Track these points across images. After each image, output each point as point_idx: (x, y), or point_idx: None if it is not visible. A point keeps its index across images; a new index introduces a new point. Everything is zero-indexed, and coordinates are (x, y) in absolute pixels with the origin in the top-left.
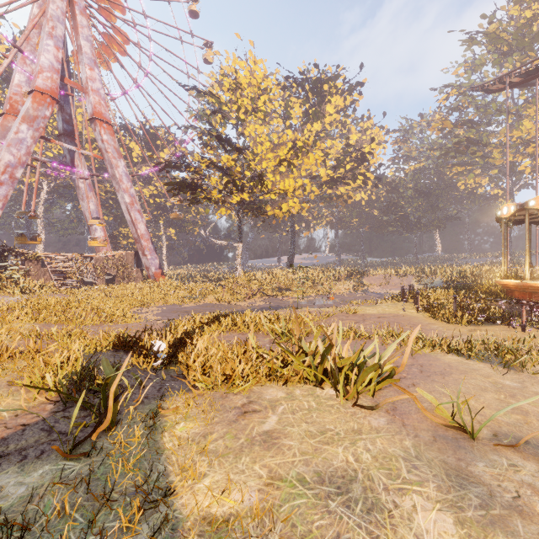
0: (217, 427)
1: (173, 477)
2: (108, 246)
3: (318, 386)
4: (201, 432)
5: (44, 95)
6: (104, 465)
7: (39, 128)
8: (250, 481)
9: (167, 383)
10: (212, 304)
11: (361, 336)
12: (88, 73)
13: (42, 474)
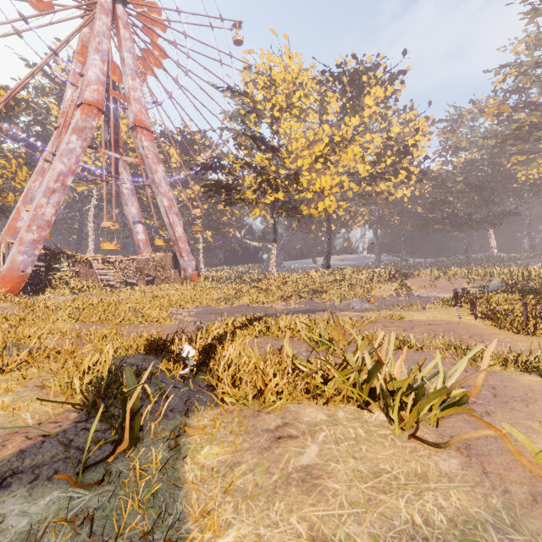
0: (246, 455)
1: (192, 523)
2: (148, 248)
3: (366, 408)
4: (228, 461)
5: (91, 107)
6: (116, 497)
7: (87, 138)
8: (285, 540)
9: (194, 394)
10: (246, 306)
11: (412, 346)
12: (130, 83)
13: (49, 503)
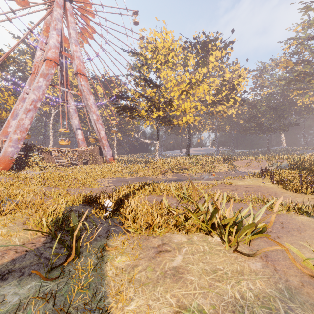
0: (142, 261)
1: (111, 298)
2: (84, 144)
3: (209, 234)
4: (131, 264)
5: (51, 62)
6: (68, 284)
7: (48, 80)
8: (163, 308)
9: (112, 227)
10: (141, 177)
11: (236, 200)
12: (74, 48)
13: (30, 288)
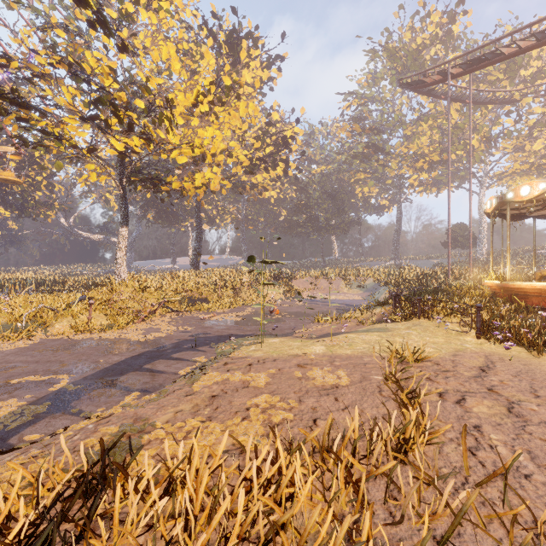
0: None
1: None
2: None
3: None
4: None
5: None
6: None
7: None
8: None
9: None
10: (61, 341)
11: None
12: None
13: None
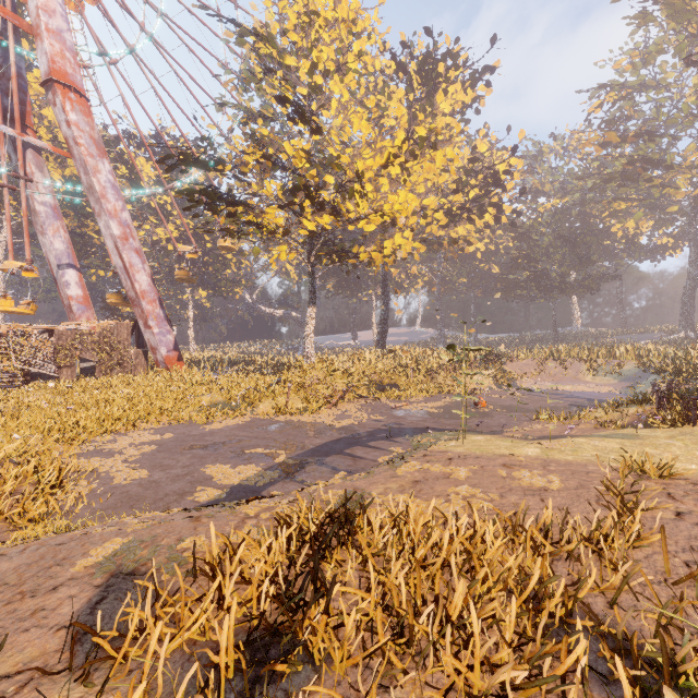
0: None
1: None
2: (90, 312)
3: None
4: None
5: None
6: None
7: None
8: None
9: None
10: (267, 421)
11: None
12: None
13: None
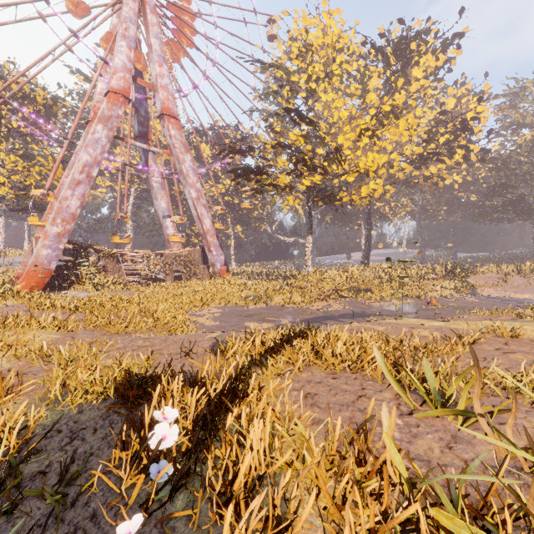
0: None
1: None
2: (178, 243)
3: None
4: None
5: (117, 95)
6: None
7: (112, 127)
8: None
9: None
10: (279, 306)
11: None
12: (157, 70)
13: None
